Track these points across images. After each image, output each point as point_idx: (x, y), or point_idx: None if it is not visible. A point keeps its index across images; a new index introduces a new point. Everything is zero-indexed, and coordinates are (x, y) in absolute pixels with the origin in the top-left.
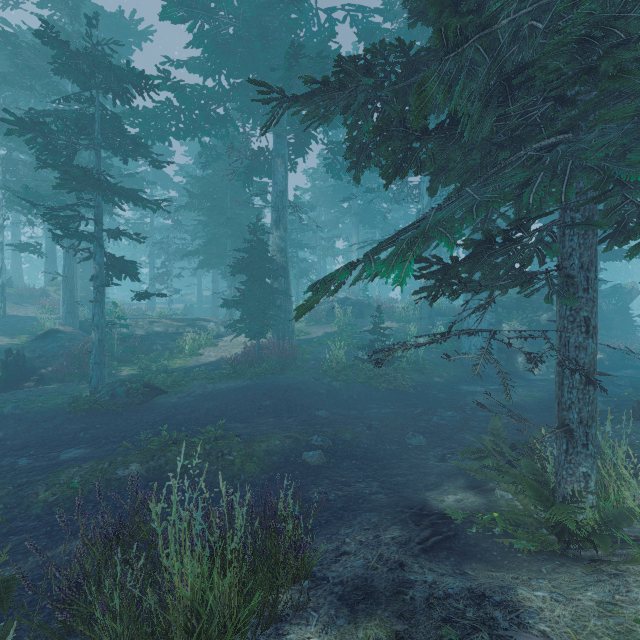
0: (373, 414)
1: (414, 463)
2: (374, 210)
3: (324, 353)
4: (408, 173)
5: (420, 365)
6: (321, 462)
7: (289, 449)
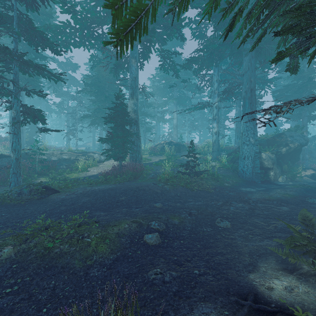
0: (191, 205)
1: (227, 242)
2: (185, 97)
3: (159, 170)
4: (206, 70)
5: (216, 176)
6: (158, 242)
7: (134, 232)
